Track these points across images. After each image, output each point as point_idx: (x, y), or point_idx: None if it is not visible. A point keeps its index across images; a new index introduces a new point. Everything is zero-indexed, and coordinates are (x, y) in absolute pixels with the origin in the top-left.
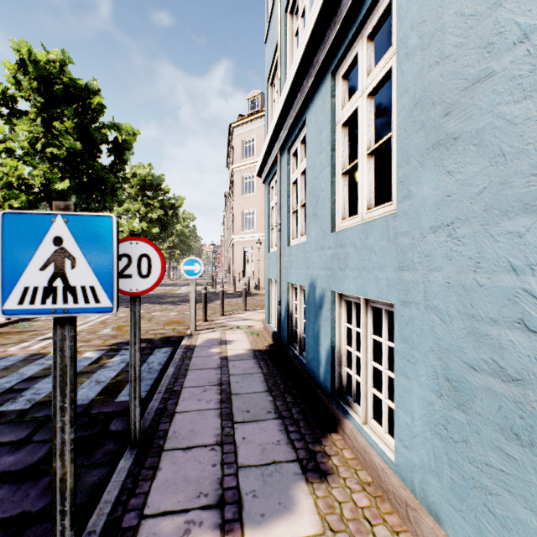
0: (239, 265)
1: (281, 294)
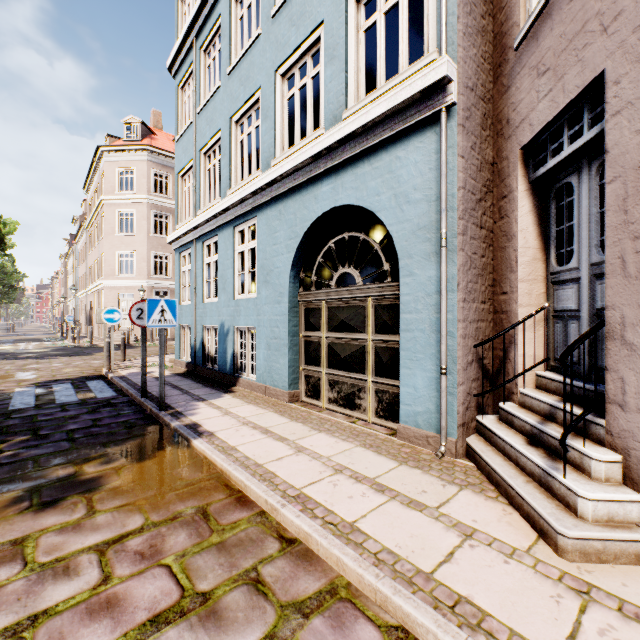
0: None
1: (196, 334)
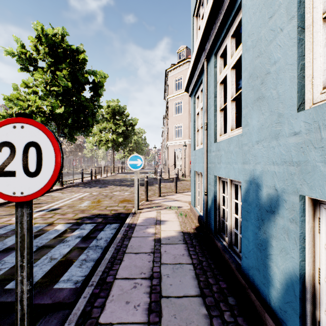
0: (172, 161)
1: (207, 186)
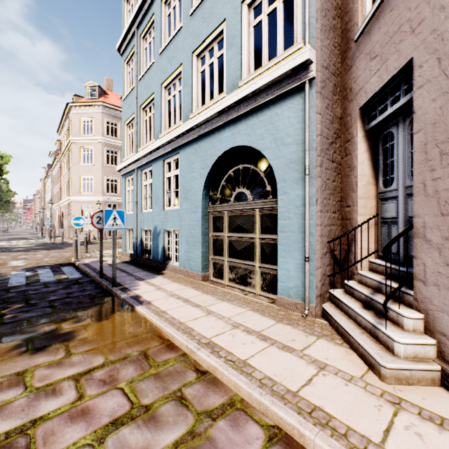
0: None
1: (137, 234)
